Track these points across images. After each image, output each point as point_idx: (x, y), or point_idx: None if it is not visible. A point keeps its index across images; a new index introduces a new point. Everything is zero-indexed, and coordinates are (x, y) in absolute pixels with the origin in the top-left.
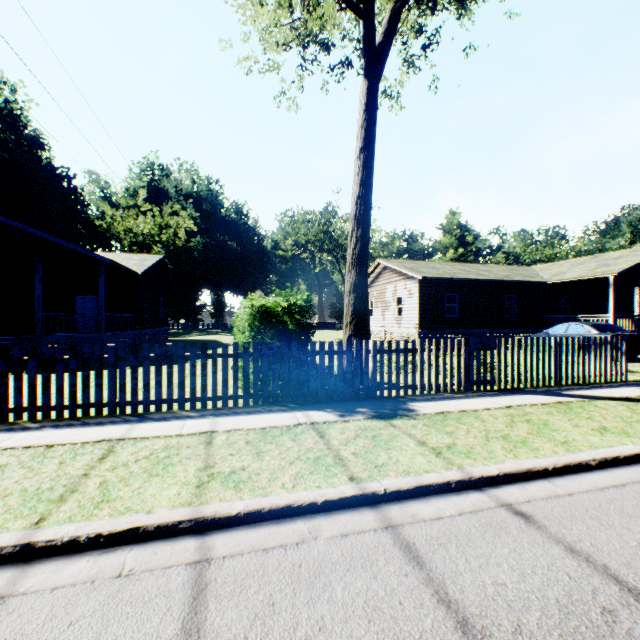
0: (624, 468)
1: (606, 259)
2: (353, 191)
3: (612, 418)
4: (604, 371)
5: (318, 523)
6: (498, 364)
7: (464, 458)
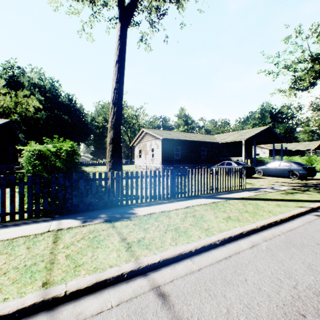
0: (233, 243)
1: (242, 133)
2: (112, 85)
3: (234, 210)
4: (236, 184)
5: None
6: (188, 183)
7: (144, 249)
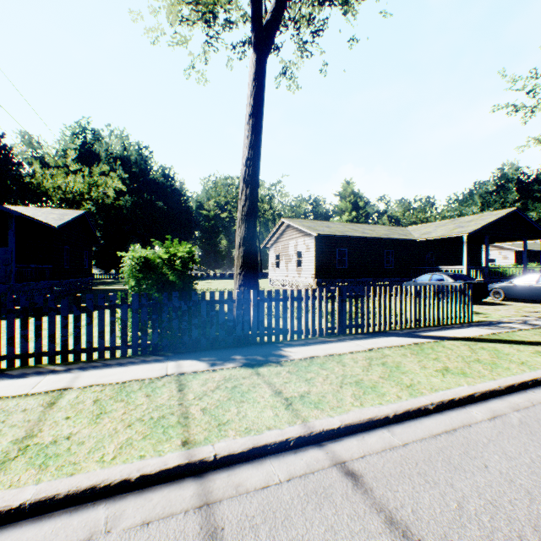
0: (458, 410)
1: (461, 222)
2: (243, 153)
3: (455, 358)
4: (454, 314)
5: (123, 507)
6: (367, 310)
7: (312, 409)
